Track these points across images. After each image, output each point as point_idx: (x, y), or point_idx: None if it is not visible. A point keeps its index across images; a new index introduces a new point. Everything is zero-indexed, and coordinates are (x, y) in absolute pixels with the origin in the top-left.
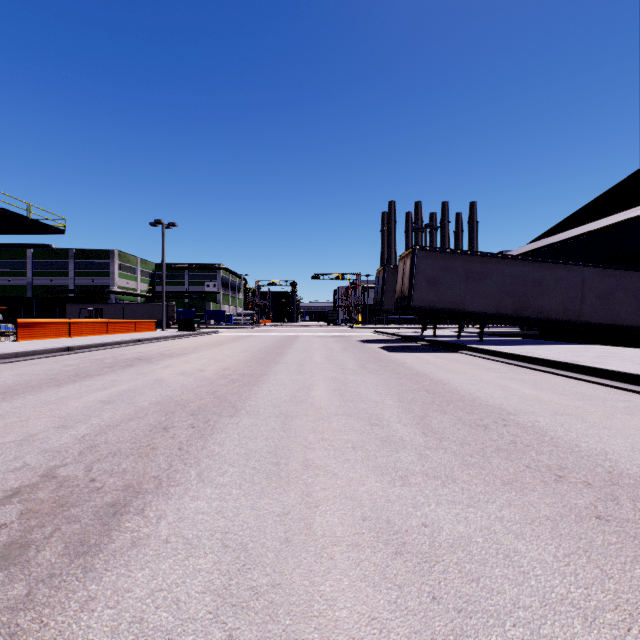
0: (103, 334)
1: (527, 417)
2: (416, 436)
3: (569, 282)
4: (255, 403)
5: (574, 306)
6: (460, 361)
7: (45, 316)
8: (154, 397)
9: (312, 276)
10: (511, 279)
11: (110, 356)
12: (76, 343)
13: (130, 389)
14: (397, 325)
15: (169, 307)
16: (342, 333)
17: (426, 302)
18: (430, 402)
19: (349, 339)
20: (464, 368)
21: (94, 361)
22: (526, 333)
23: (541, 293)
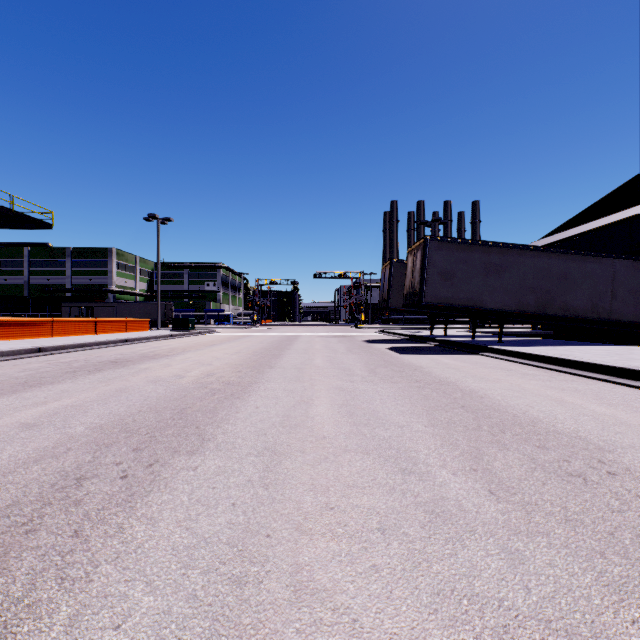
0: (90, 334)
1: (633, 456)
2: (481, 499)
3: (598, 276)
4: (232, 428)
5: (604, 302)
6: (485, 365)
7: (41, 315)
8: (98, 417)
9: (314, 274)
10: (534, 273)
11: (83, 358)
12: (52, 343)
13: (75, 404)
14: (401, 325)
15: (167, 306)
16: (345, 333)
17: (439, 298)
18: (475, 427)
19: (353, 339)
20: (495, 374)
21: (60, 364)
22: (539, 333)
23: (567, 288)
